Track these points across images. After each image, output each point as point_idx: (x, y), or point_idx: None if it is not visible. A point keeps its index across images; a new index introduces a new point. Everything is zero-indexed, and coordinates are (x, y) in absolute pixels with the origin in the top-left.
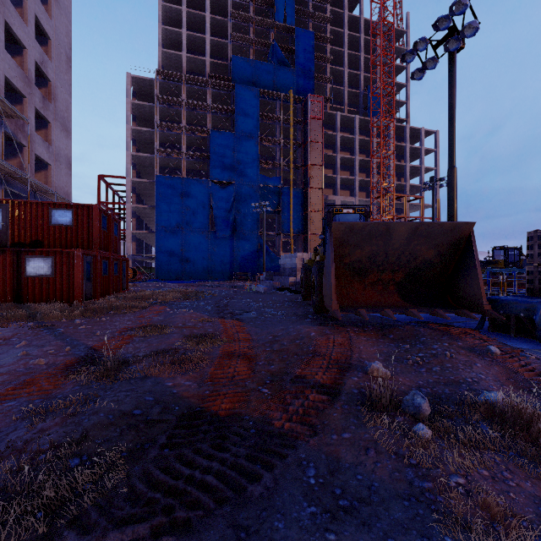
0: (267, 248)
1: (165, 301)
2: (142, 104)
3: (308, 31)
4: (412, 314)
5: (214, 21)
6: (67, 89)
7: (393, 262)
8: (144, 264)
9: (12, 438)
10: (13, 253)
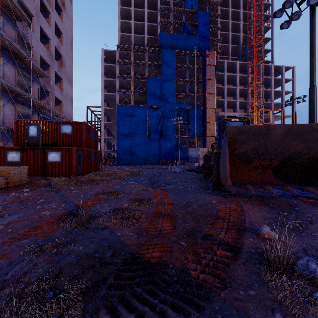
0: (180, 145)
1: (121, 177)
2: (109, 65)
3: (206, 12)
4: (287, 190)
5: (149, 13)
6: (70, 60)
7: (271, 153)
8: (111, 155)
9: (17, 268)
10: (42, 149)
